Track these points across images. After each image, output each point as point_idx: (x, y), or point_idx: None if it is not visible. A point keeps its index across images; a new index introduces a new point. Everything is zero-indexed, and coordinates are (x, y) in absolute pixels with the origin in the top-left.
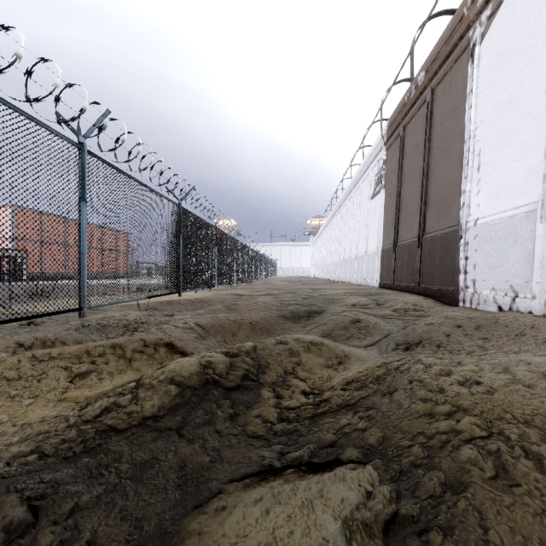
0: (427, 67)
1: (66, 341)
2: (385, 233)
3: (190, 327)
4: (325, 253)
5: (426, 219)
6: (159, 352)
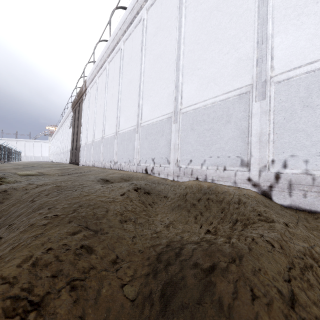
0: (77, 96)
1: None
2: (71, 143)
3: None
4: (55, 148)
5: (77, 142)
6: None
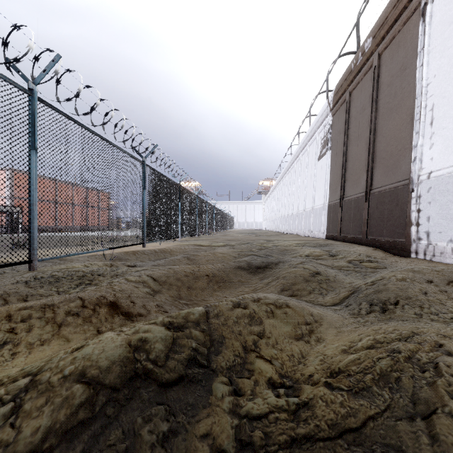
0: (375, 33)
1: (7, 297)
2: (331, 190)
3: (143, 280)
4: (275, 209)
5: (374, 175)
6: (99, 315)
